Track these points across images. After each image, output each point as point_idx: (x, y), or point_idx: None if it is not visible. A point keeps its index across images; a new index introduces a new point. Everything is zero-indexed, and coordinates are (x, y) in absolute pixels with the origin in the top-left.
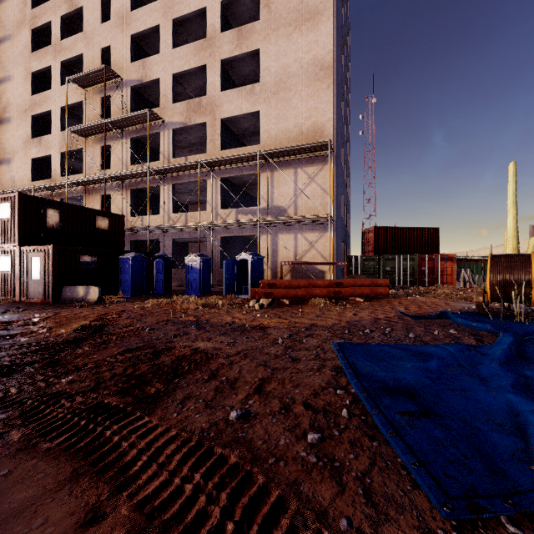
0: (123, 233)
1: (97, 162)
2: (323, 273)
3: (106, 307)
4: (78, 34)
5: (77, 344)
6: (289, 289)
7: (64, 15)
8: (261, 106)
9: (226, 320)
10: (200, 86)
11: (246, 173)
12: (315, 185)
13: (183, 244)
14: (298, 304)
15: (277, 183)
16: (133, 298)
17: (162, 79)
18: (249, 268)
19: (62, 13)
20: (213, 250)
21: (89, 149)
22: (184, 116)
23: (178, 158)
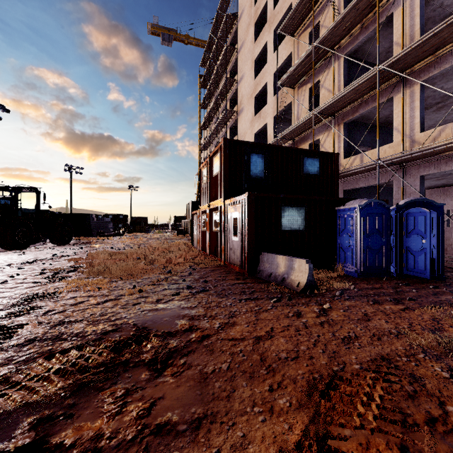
0: (336, 178)
1: (304, 108)
2: None
3: (323, 315)
4: None
5: None
6: None
7: None
8: None
9: None
10: None
11: None
12: None
13: None
14: None
15: None
16: (364, 282)
17: None
18: None
19: None
20: None
21: (297, 99)
22: None
23: None
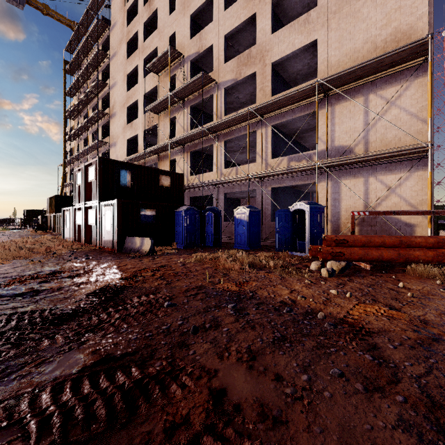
0: (182, 189)
1: (166, 133)
2: (410, 227)
3: (152, 259)
4: (154, 32)
5: (61, 324)
6: (369, 249)
7: (146, 21)
8: (318, 33)
9: (281, 296)
10: (250, 43)
11: (299, 114)
12: (397, 110)
13: (235, 200)
14: (385, 271)
15: (339, 118)
16: (184, 250)
17: (215, 44)
18: (306, 220)
19: (144, 20)
20: (262, 203)
21: (161, 124)
22: (235, 72)
23: (229, 115)
